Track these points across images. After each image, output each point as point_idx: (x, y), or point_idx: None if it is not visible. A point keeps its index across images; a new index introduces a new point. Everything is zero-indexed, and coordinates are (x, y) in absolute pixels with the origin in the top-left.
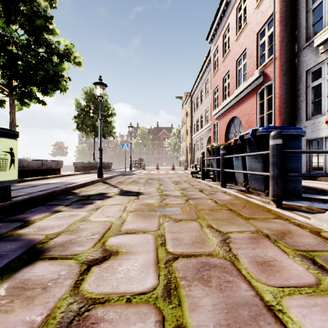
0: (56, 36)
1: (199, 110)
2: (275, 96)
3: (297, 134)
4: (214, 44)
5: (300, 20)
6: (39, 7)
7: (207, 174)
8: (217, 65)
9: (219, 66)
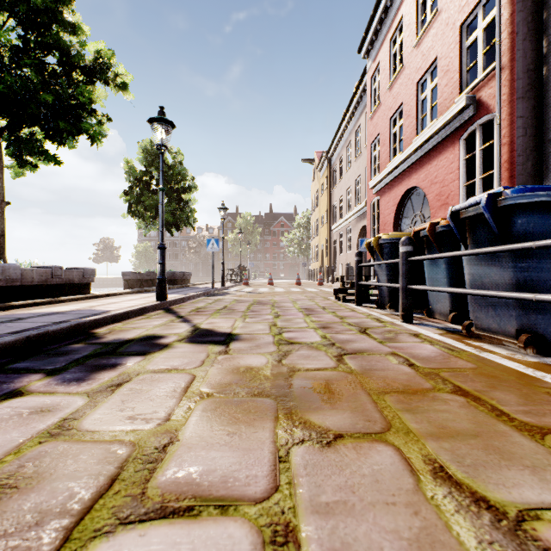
0: (83, 38)
1: (344, 181)
2: (500, 142)
3: None
4: (373, 60)
5: None
6: None
7: (365, 294)
8: (377, 97)
9: (381, 98)
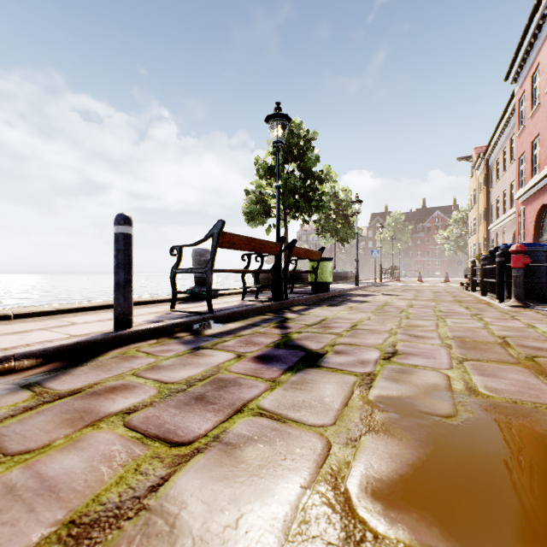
0: None
1: (500, 184)
2: None
3: (537, 250)
4: (519, 87)
5: None
6: (313, 154)
7: None
8: (523, 119)
9: (525, 122)
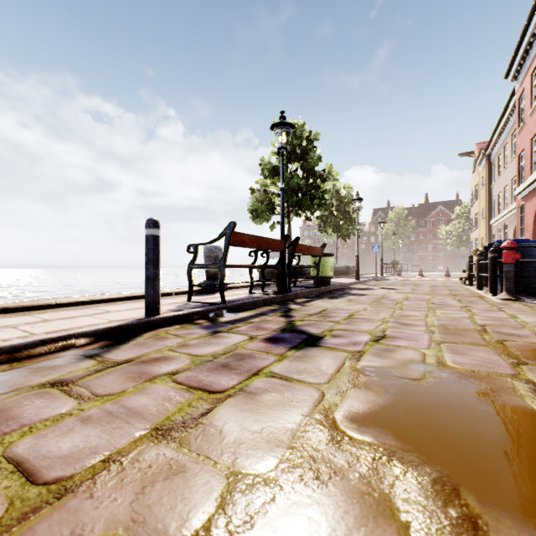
0: None
1: (501, 179)
2: None
3: (529, 246)
4: (519, 84)
5: None
6: (315, 154)
7: None
8: (523, 117)
9: (525, 120)
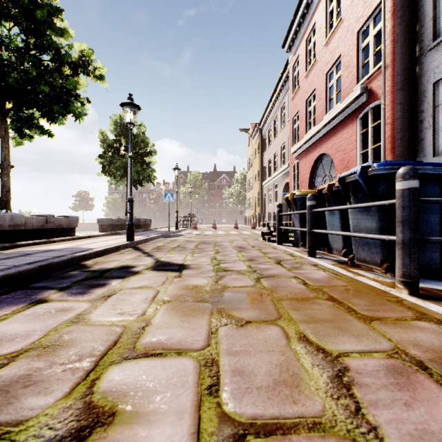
0: (69, 39)
1: (272, 147)
2: (385, 122)
3: (435, 172)
4: (293, 54)
5: (423, 9)
6: None
7: (285, 236)
8: (297, 83)
9: (300, 83)
